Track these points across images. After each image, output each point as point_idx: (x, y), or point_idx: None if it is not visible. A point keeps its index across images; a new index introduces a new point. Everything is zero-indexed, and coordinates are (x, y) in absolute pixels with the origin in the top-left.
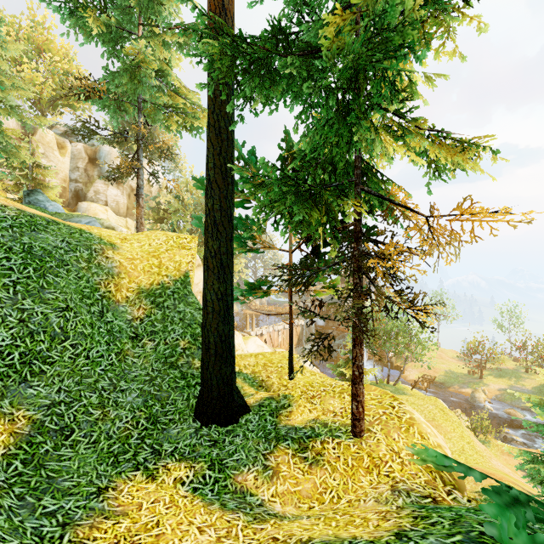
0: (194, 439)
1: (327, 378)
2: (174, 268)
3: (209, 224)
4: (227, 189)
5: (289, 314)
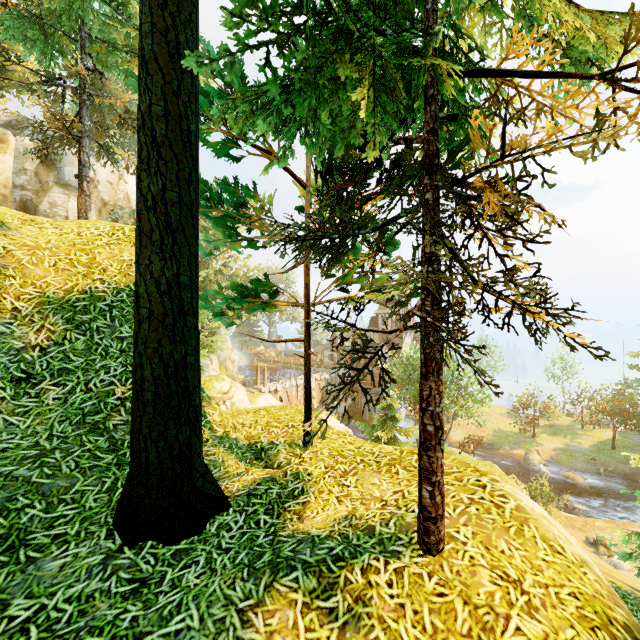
0: (94, 579)
1: (365, 442)
2: (118, 270)
3: (143, 145)
4: (179, 80)
5: (305, 340)
